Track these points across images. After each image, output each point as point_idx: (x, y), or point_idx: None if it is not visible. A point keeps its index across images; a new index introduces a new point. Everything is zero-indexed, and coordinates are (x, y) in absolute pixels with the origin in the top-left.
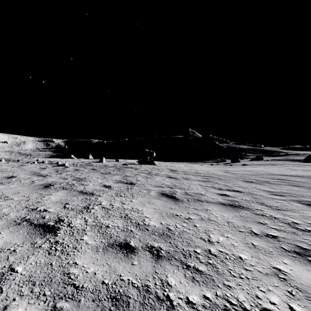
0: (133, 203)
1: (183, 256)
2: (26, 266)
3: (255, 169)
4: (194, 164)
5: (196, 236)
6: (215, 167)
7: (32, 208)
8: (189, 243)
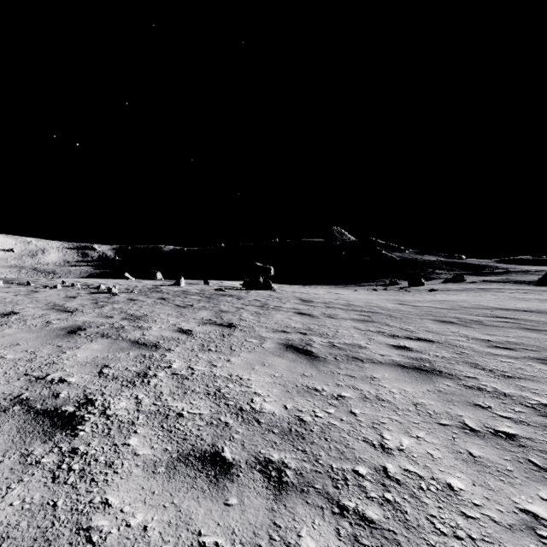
0: (233, 364)
1: (332, 484)
2: (0, 510)
3: (452, 298)
4: (343, 290)
5: (355, 436)
6: (381, 294)
7: (38, 375)
8: (342, 451)
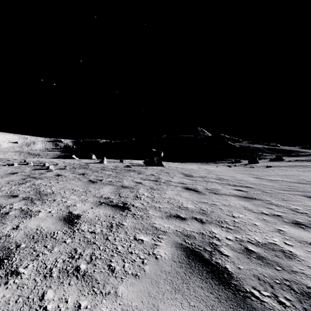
0: None
1: None
2: None
3: (289, 173)
4: (208, 166)
5: None
6: (236, 169)
7: None
8: None
